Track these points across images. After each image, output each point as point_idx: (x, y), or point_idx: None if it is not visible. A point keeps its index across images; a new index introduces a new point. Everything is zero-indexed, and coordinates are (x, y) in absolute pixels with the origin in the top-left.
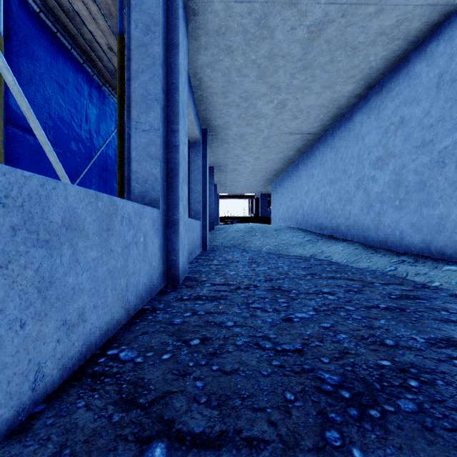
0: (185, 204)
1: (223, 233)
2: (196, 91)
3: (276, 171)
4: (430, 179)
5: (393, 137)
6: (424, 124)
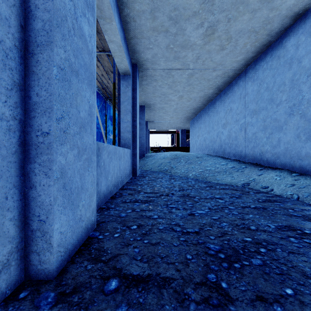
0: (84, 117)
1: (152, 160)
2: (122, 7)
3: (195, 109)
4: None
5: None
6: None
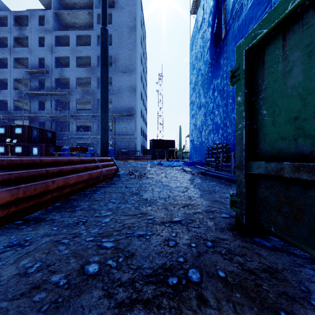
0: None
1: None
2: None
3: None
4: None
5: None
6: None
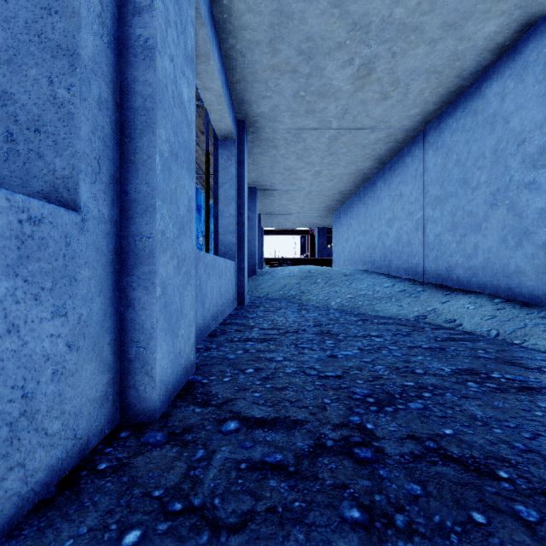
0: (183, 215)
1: (269, 280)
2: (224, 37)
3: (342, 193)
4: None
5: None
6: None
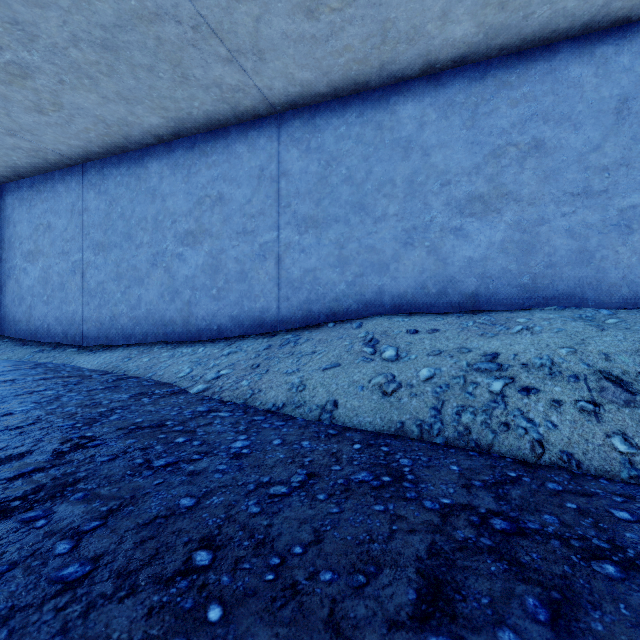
0: None
1: None
2: None
3: None
4: (68, 283)
5: (42, 237)
6: (64, 237)
